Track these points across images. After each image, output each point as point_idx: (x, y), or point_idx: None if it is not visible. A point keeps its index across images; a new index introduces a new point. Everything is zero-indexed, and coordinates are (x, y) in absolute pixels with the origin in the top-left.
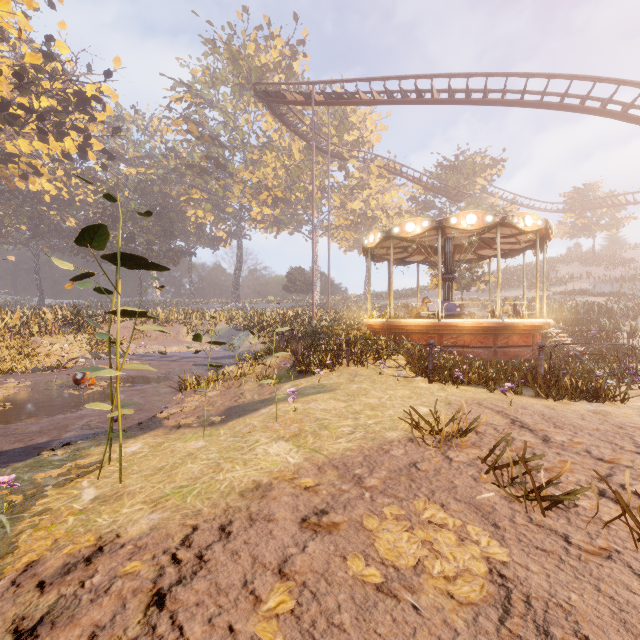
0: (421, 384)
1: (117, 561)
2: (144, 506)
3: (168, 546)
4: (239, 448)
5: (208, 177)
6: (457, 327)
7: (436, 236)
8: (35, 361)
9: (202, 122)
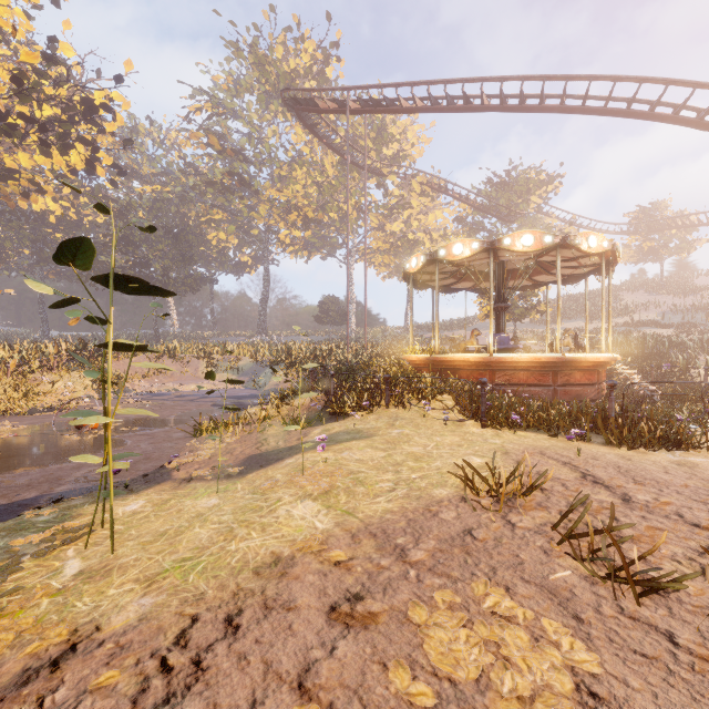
0: (472, 429)
1: (91, 667)
2: (136, 586)
3: (158, 646)
4: (257, 508)
5: (231, 195)
6: (511, 363)
7: (487, 259)
8: (34, 401)
9: (225, 134)
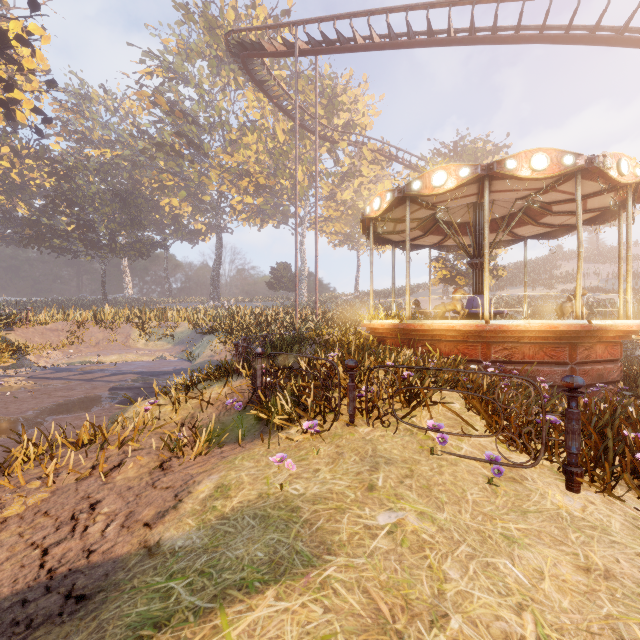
0: (556, 497)
1: None
2: None
3: None
4: None
5: (182, 160)
6: (515, 332)
7: (472, 197)
8: None
9: (177, 102)
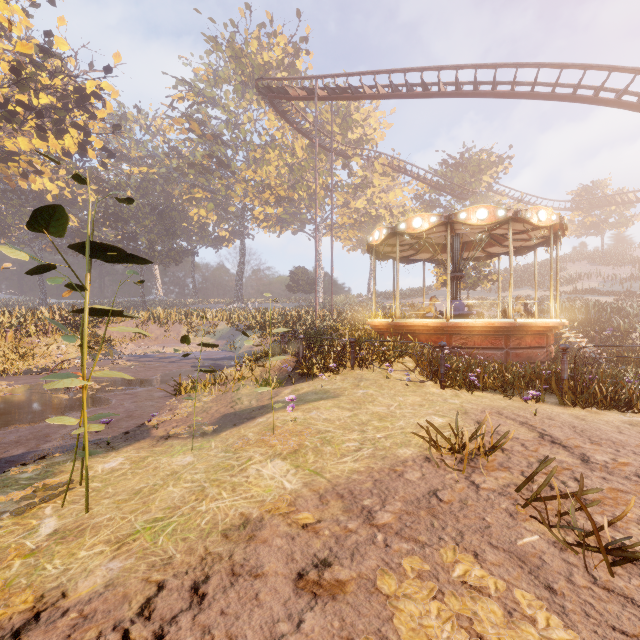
0: (432, 389)
1: (51, 639)
2: (106, 548)
3: (121, 616)
4: (229, 467)
5: (210, 176)
6: (467, 327)
7: (444, 232)
8: (30, 362)
9: (205, 121)
